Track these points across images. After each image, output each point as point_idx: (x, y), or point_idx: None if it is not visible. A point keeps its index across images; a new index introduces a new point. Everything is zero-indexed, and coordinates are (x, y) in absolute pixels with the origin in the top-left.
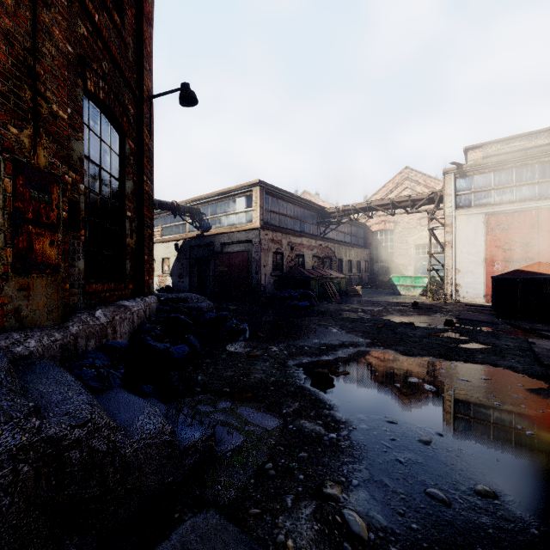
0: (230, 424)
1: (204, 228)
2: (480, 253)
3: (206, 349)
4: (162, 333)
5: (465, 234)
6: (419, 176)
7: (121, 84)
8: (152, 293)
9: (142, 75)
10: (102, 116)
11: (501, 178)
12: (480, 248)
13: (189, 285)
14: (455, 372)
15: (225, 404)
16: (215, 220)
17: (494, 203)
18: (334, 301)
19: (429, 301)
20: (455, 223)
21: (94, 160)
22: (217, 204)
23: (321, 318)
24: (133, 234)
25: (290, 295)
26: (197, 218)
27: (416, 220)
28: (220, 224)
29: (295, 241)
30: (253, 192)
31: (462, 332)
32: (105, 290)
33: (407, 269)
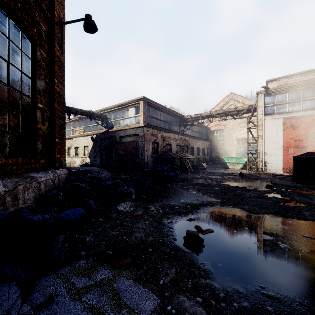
0: (101, 312)
1: (109, 127)
2: (280, 143)
3: (102, 208)
4: (64, 198)
5: (270, 130)
6: (239, 98)
7: (32, 2)
8: (64, 167)
9: (53, 3)
10: (11, 21)
11: (293, 96)
12: (280, 139)
13: (100, 163)
14: (296, 229)
15: (104, 273)
16: (116, 122)
17: (288, 111)
18: (190, 172)
19: (248, 172)
20: (264, 124)
21: (0, 54)
22: (117, 112)
23: (184, 183)
24: (45, 122)
25: (163, 168)
26: (105, 121)
27: (237, 124)
28: (119, 125)
29: (165, 135)
30: (139, 104)
31: (281, 193)
32: (10, 163)
33: (232, 153)
